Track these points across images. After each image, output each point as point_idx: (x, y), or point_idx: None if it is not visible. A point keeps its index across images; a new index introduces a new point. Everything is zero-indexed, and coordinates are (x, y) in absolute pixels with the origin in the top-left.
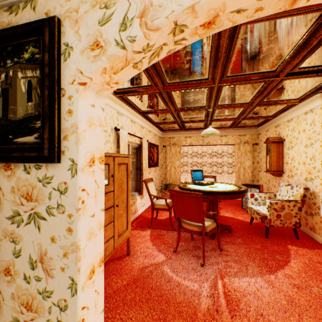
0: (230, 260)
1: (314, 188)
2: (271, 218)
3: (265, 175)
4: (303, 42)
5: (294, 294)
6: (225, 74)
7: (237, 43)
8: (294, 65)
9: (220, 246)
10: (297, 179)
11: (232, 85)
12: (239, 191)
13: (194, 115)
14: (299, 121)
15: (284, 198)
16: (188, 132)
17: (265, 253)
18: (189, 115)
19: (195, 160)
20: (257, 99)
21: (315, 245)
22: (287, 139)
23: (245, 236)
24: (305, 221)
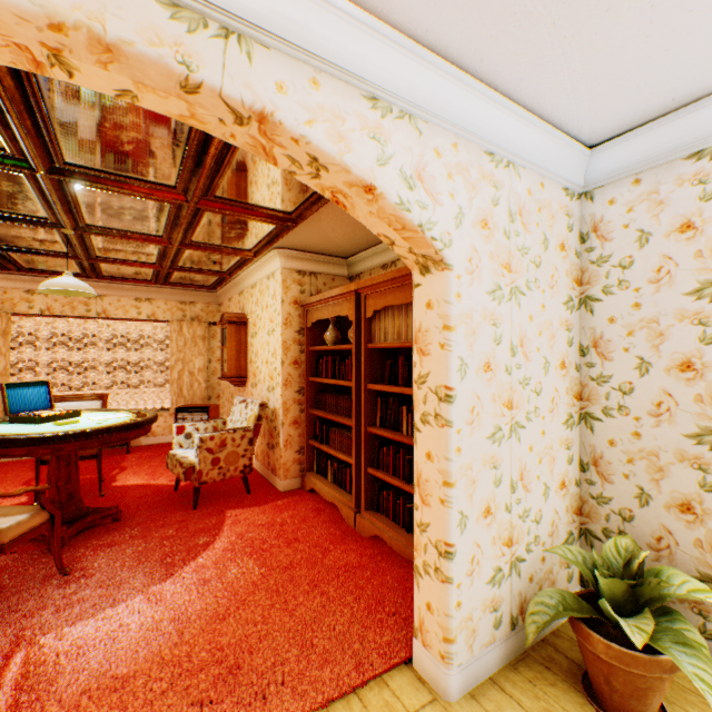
0: (84, 588)
1: (276, 404)
2: (204, 467)
3: (229, 385)
4: (193, 153)
5: (194, 598)
6: (58, 156)
7: (46, 95)
8: (202, 189)
9: (64, 564)
10: (261, 389)
11: (95, 188)
12: (126, 426)
13: (29, 235)
14: (263, 290)
15: (237, 426)
16: (38, 279)
17: (179, 540)
18: (10, 232)
19: (67, 355)
20: (177, 234)
21: (271, 497)
22: (252, 319)
23: (153, 519)
24: (269, 460)
